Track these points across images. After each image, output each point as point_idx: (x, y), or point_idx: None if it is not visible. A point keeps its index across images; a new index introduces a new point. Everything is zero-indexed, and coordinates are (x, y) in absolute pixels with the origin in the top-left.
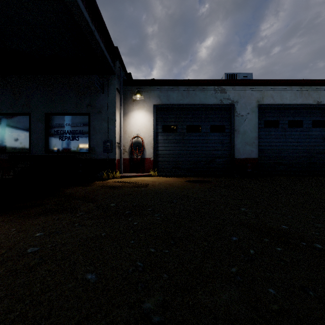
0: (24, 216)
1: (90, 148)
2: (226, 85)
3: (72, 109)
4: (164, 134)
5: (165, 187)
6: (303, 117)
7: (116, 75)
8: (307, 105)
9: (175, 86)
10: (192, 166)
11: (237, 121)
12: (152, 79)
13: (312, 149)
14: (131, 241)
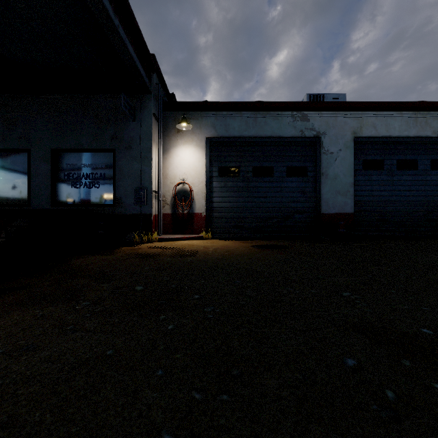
0: None
1: (116, 199)
2: (309, 109)
3: (90, 144)
4: (221, 180)
5: (223, 256)
6: (419, 155)
7: (153, 95)
8: (424, 139)
9: (237, 110)
10: (260, 224)
11: (324, 161)
12: (203, 102)
13: (430, 200)
14: (157, 370)
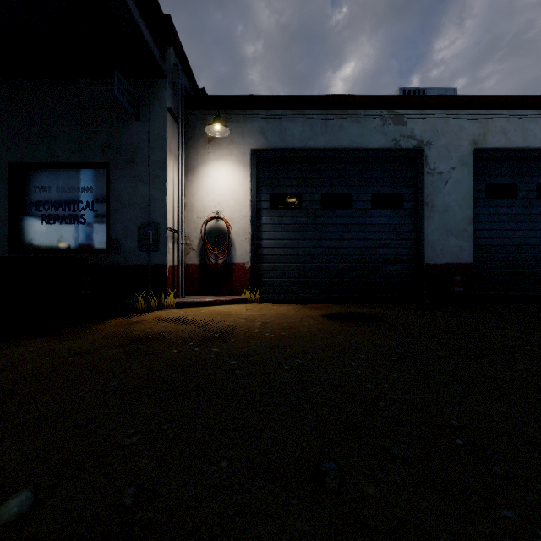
0: None
1: (110, 241)
2: (406, 106)
3: (70, 156)
4: (275, 213)
5: (278, 340)
6: None
7: (168, 79)
8: None
9: (298, 109)
10: (333, 280)
11: (430, 185)
12: (247, 95)
13: None
14: None
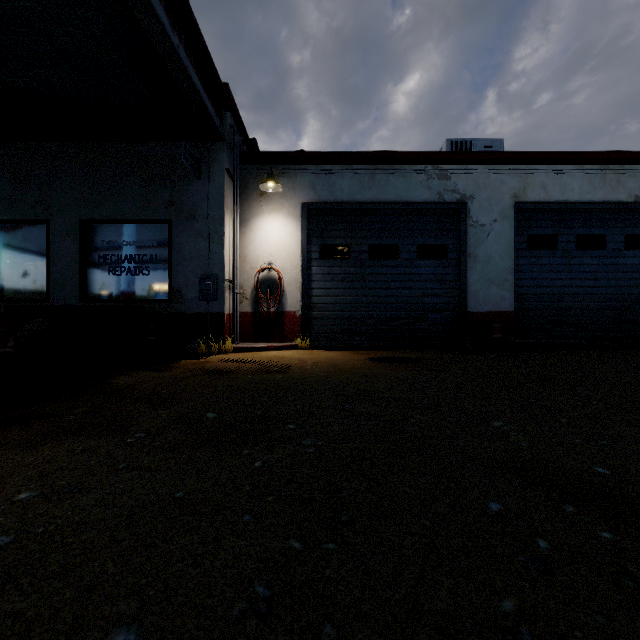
0: (9, 443)
1: (172, 291)
2: (449, 162)
3: (136, 212)
4: (324, 264)
5: (326, 373)
6: (608, 228)
7: (225, 142)
8: (616, 205)
9: (347, 164)
10: (380, 328)
11: (472, 237)
12: (298, 152)
13: (624, 294)
14: (243, 516)
